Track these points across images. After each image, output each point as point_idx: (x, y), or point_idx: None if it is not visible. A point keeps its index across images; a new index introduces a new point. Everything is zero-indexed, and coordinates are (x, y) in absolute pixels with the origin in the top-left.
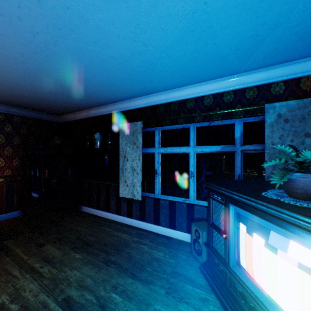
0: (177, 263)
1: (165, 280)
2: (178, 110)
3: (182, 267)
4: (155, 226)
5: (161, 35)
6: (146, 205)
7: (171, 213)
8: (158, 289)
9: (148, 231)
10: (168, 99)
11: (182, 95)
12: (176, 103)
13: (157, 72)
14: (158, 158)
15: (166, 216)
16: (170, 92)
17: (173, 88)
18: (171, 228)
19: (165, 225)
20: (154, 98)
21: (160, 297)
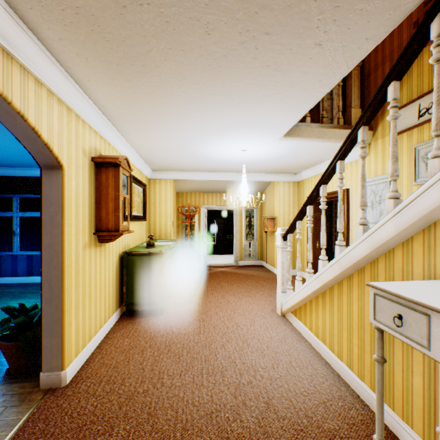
0: (27, 290)
1: (13, 296)
2: (35, 184)
3: (30, 290)
4: (13, 278)
5: (5, 153)
6: (3, 262)
7: (29, 264)
8: (6, 298)
9: (5, 284)
10: (27, 174)
11: (39, 173)
12: (34, 178)
13: (9, 160)
14: (17, 221)
15: (25, 267)
16: (28, 169)
17: (30, 167)
18: (29, 276)
19: (24, 275)
20: (12, 171)
21: (6, 300)
